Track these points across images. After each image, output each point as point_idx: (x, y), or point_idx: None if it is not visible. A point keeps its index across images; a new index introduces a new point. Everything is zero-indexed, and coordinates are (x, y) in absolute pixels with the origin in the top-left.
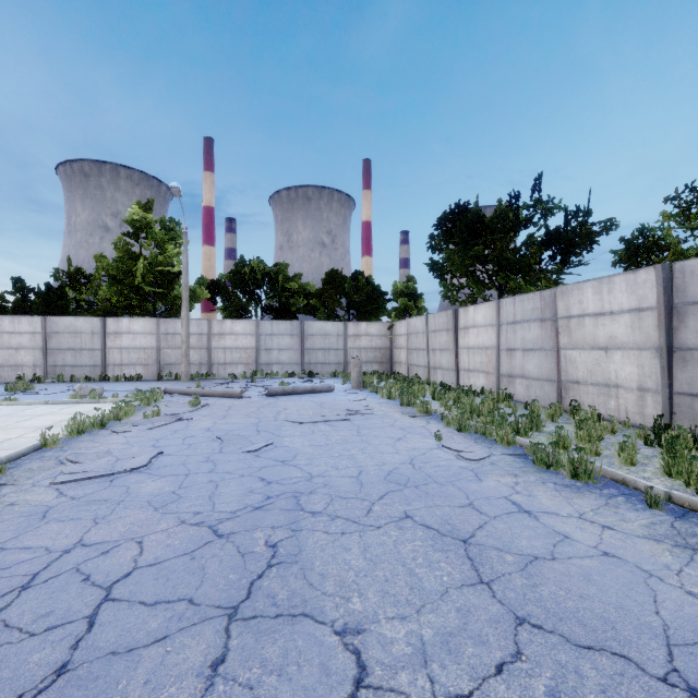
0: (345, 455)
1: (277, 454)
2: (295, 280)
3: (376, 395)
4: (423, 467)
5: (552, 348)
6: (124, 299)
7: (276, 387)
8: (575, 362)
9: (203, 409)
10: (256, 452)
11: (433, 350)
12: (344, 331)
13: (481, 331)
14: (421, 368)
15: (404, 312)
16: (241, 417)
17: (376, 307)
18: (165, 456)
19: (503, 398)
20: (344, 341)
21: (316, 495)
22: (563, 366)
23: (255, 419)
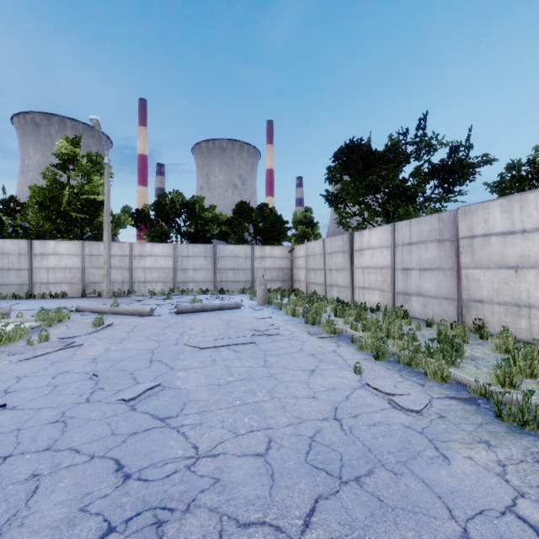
0: (248, 403)
1: (160, 403)
2: (210, 211)
3: (281, 311)
4: (355, 427)
5: (451, 267)
6: (52, 223)
7: (185, 305)
8: (478, 281)
9: (105, 330)
10: (134, 399)
11: (330, 270)
12: (251, 253)
13: (376, 252)
14: (318, 285)
15: (302, 237)
16: (140, 340)
17: (279, 233)
18: (4, 412)
19: (401, 315)
20: (251, 262)
21: (195, 518)
22: (464, 285)
23: (154, 343)
